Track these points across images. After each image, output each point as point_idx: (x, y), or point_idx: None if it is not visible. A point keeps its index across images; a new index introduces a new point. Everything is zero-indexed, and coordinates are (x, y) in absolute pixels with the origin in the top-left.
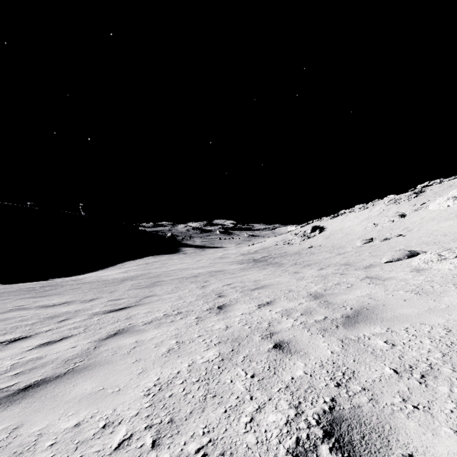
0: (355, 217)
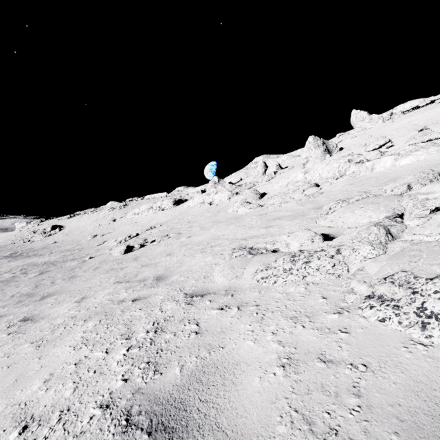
0: (88, 218)
